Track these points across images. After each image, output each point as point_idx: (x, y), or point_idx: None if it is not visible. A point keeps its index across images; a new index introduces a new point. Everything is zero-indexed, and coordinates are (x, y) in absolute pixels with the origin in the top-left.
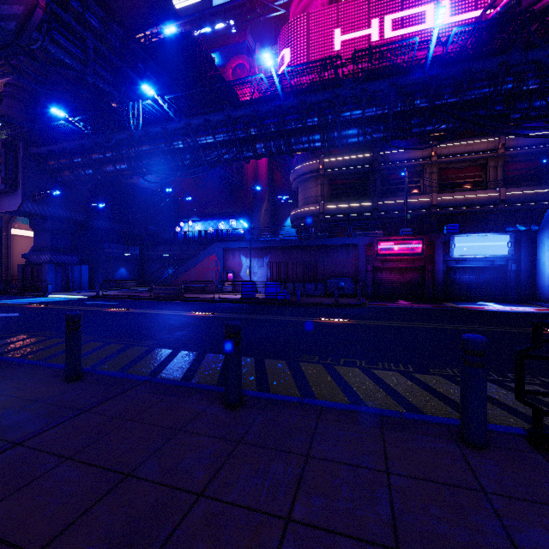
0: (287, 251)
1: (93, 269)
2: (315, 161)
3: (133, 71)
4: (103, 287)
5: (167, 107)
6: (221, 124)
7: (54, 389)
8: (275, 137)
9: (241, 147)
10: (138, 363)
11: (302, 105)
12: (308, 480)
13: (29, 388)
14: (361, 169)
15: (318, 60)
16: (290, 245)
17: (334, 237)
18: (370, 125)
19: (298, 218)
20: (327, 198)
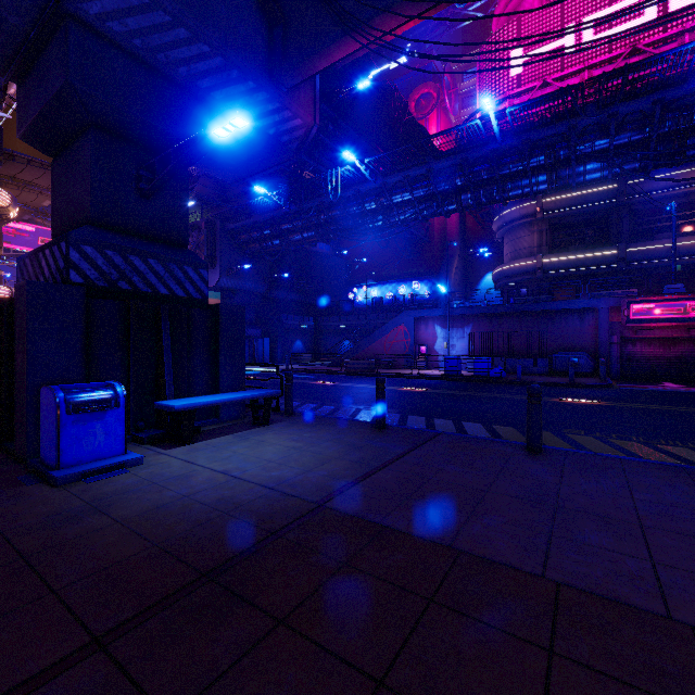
0: (495, 319)
1: (273, 342)
2: (529, 203)
3: (324, 135)
4: (282, 361)
5: (364, 170)
6: (420, 178)
7: (377, 432)
8: (486, 185)
9: (442, 200)
10: (407, 424)
11: (524, 145)
12: (635, 488)
13: (359, 430)
14: (599, 206)
15: (552, 93)
16: (499, 312)
17: (558, 298)
18: (619, 155)
19: (505, 276)
20: (546, 249)
